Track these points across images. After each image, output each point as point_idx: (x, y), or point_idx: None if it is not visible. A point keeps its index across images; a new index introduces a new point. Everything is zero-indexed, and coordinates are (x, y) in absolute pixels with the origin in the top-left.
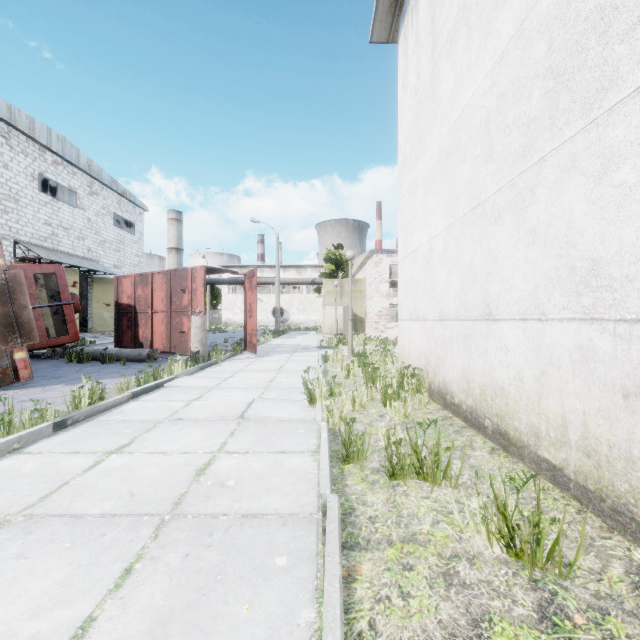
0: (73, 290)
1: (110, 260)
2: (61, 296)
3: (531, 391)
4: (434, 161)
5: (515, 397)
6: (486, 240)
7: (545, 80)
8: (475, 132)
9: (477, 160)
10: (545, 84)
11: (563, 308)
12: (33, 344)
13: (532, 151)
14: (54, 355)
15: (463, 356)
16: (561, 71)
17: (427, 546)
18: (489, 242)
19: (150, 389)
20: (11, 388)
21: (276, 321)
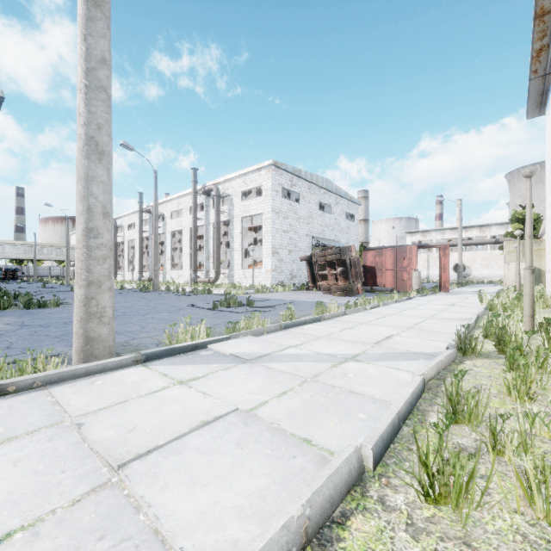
0: None
1: (344, 240)
2: None
3: None
4: None
5: None
6: None
7: None
8: None
9: None
10: None
11: None
12: None
13: None
14: None
15: None
16: None
17: None
18: None
19: (408, 299)
20: (356, 296)
21: (458, 275)
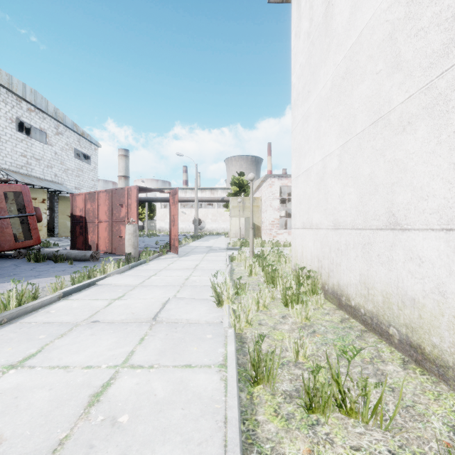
0: (42, 205)
1: (72, 183)
2: (26, 209)
3: None
4: (328, 89)
5: (433, 311)
6: (391, 150)
7: None
8: (376, 48)
9: (379, 75)
10: None
11: None
12: (3, 247)
13: None
14: (19, 255)
15: (361, 263)
16: None
17: None
18: (395, 152)
19: (82, 288)
20: None
21: (195, 228)
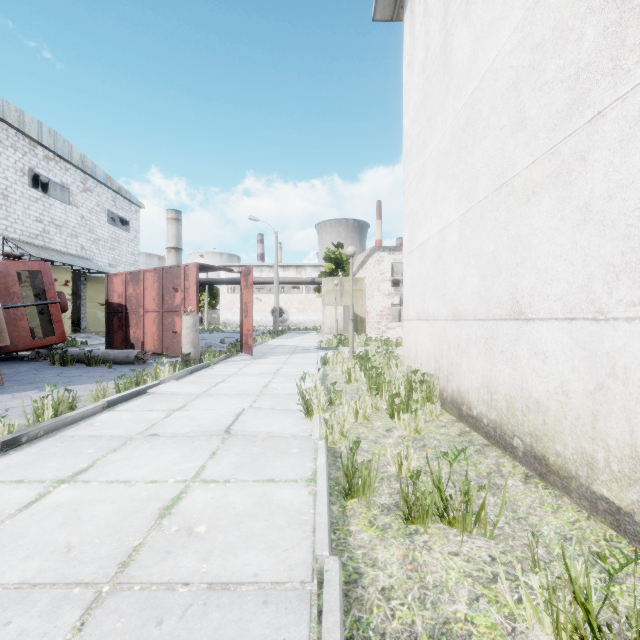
0: (65, 289)
1: (105, 259)
2: (47, 295)
3: (581, 409)
4: (446, 141)
5: (557, 415)
6: (515, 224)
7: (603, 13)
8: (500, 98)
9: (503, 131)
10: (603, 18)
11: (633, 304)
12: (16, 345)
13: (583, 107)
14: (38, 357)
15: (484, 362)
16: None
17: None
18: (519, 226)
19: (130, 396)
20: None
21: (275, 321)
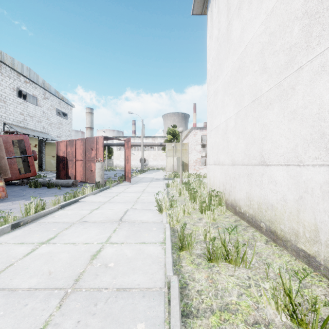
0: (35, 149)
1: (55, 133)
2: (27, 152)
3: (292, 208)
4: (228, 76)
5: (281, 211)
6: (261, 119)
7: (302, 20)
8: (254, 57)
9: (256, 73)
10: (302, 22)
11: (315, 158)
12: (11, 177)
13: (293, 64)
14: (23, 183)
15: (247, 185)
16: (314, 12)
17: (237, 314)
18: (263, 120)
19: (71, 203)
20: None
21: (141, 165)
